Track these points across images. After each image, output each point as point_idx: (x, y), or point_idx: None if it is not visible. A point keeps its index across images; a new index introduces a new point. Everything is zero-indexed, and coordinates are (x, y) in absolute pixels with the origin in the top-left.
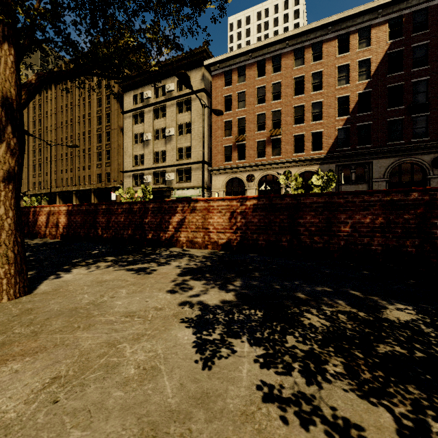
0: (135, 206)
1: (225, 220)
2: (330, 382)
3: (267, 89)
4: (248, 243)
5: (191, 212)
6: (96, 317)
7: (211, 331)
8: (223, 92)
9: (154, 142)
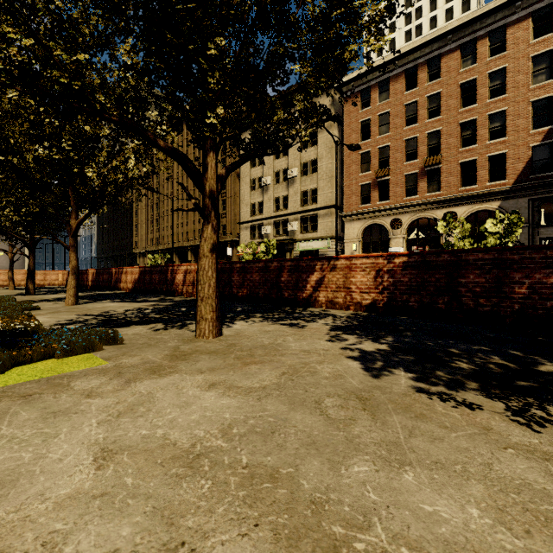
0: (271, 264)
1: (369, 279)
2: (466, 391)
3: (419, 104)
4: (397, 305)
5: (331, 270)
6: (282, 351)
7: (373, 364)
8: (359, 116)
9: (274, 187)
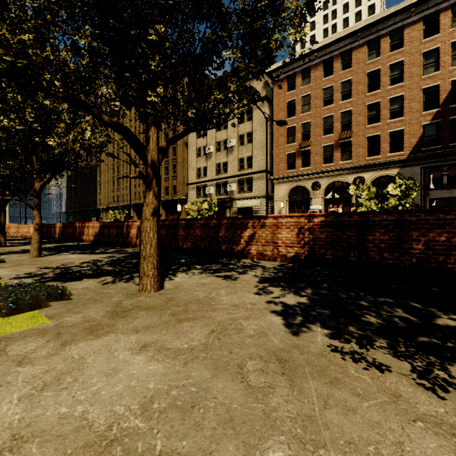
0: (211, 221)
1: (293, 235)
2: (375, 349)
3: (335, 89)
4: (316, 258)
5: (261, 228)
6: (214, 305)
7: (294, 319)
8: (286, 97)
9: (216, 154)
